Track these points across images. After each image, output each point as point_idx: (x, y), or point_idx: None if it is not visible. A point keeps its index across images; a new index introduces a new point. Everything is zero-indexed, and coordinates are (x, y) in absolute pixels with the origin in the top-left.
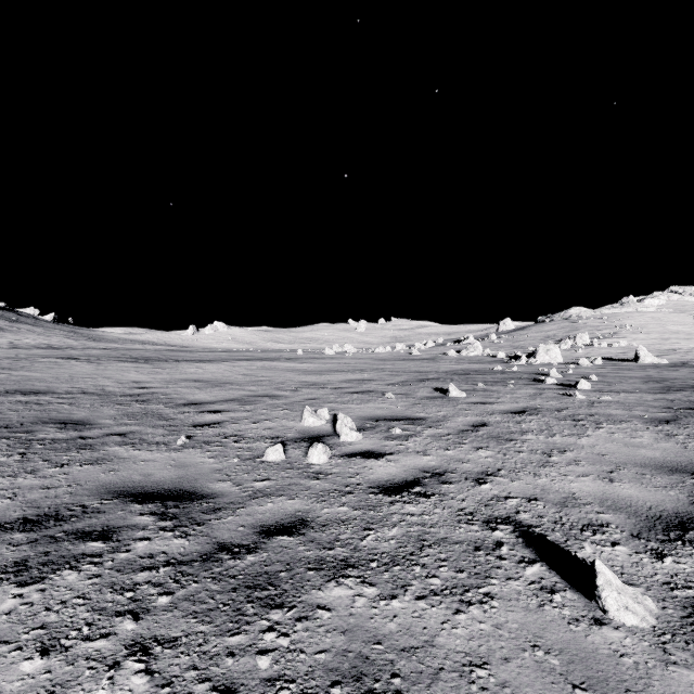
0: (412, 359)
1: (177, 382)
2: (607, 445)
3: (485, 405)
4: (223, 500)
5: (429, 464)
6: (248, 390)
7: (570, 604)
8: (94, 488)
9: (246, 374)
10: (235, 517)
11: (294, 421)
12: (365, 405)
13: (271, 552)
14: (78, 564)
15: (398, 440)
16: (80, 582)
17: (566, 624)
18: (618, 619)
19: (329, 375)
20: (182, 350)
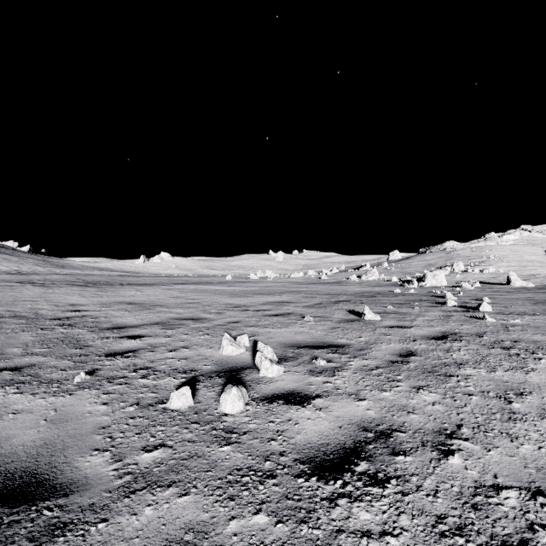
0: (322, 283)
1: (111, 304)
2: None
3: (402, 328)
4: (81, 500)
5: (368, 415)
6: (175, 313)
7: None
8: None
9: (178, 297)
10: None
11: (212, 348)
12: (286, 329)
13: None
14: None
15: (324, 376)
16: None
17: None
18: None
19: (251, 298)
20: (131, 276)
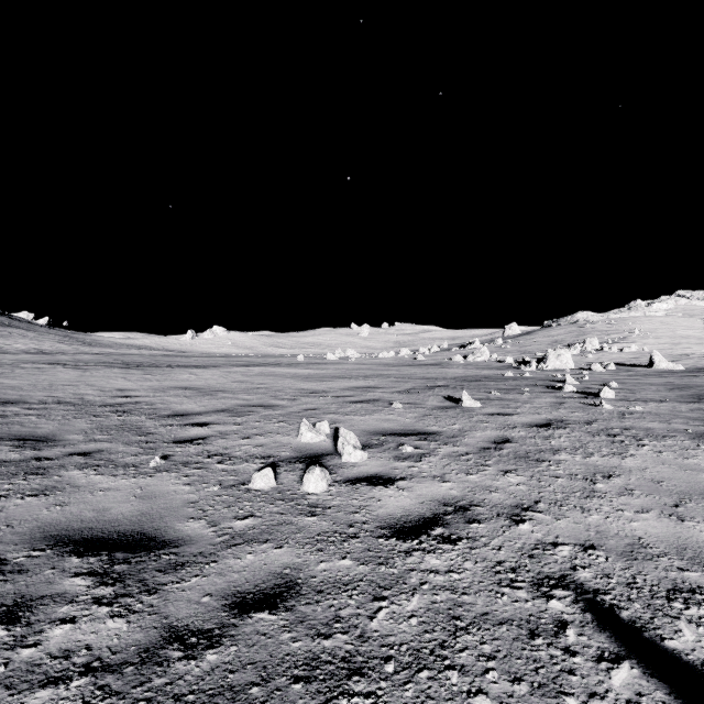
0: (417, 364)
1: (165, 390)
2: (659, 467)
3: (503, 416)
4: (190, 549)
5: (450, 494)
6: (242, 399)
7: None
8: (28, 531)
9: (242, 381)
10: (201, 579)
11: (290, 436)
12: (370, 416)
13: (242, 644)
14: None
15: (410, 461)
16: None
17: None
18: None
19: (330, 382)
20: (179, 355)
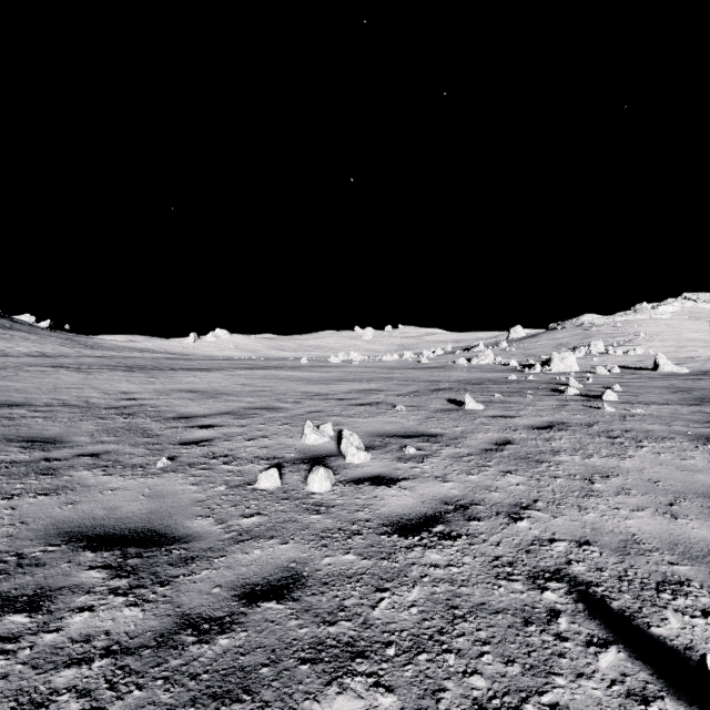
0: (421, 367)
1: (169, 392)
2: (656, 468)
3: (506, 418)
4: (200, 545)
5: (451, 493)
6: (246, 402)
7: None
8: (43, 528)
9: (245, 384)
10: (211, 572)
11: (294, 438)
12: (374, 418)
13: (252, 630)
14: None
15: (412, 462)
16: None
17: None
18: None
19: (334, 385)
20: (181, 358)
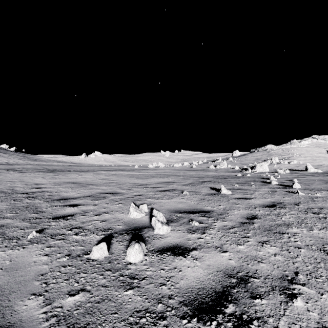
0: (193, 170)
1: (61, 184)
2: None
3: (246, 199)
4: None
5: (230, 264)
6: (101, 189)
7: None
8: None
9: (104, 179)
10: None
11: (123, 213)
12: (171, 199)
13: None
14: None
15: (197, 233)
16: None
17: None
18: None
19: (150, 179)
20: (76, 165)
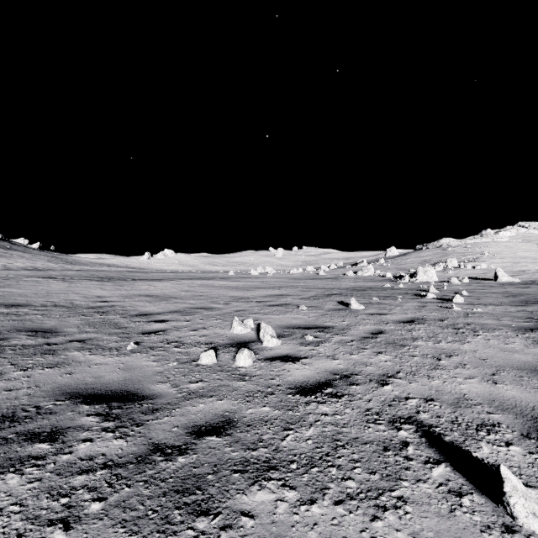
0: (319, 278)
1: (132, 296)
2: (486, 350)
3: (380, 315)
4: (161, 401)
5: (338, 367)
6: (189, 304)
7: (479, 509)
8: (51, 390)
9: (188, 290)
10: (171, 418)
11: (225, 329)
12: (283, 315)
13: (200, 453)
14: (22, 467)
15: (311, 346)
16: (20, 487)
17: (479, 531)
18: (528, 526)
19: (254, 291)
20: (139, 271)
